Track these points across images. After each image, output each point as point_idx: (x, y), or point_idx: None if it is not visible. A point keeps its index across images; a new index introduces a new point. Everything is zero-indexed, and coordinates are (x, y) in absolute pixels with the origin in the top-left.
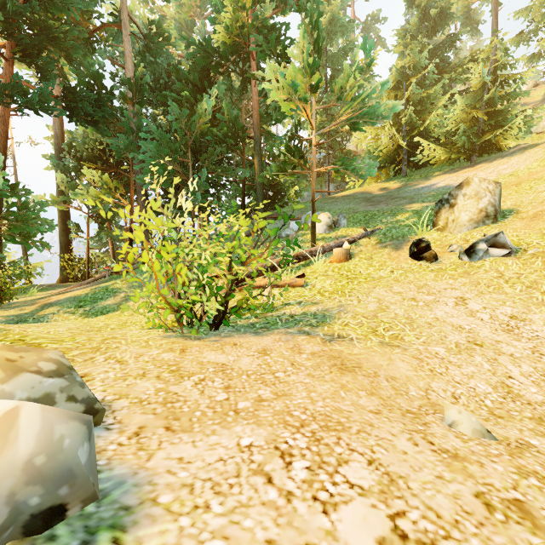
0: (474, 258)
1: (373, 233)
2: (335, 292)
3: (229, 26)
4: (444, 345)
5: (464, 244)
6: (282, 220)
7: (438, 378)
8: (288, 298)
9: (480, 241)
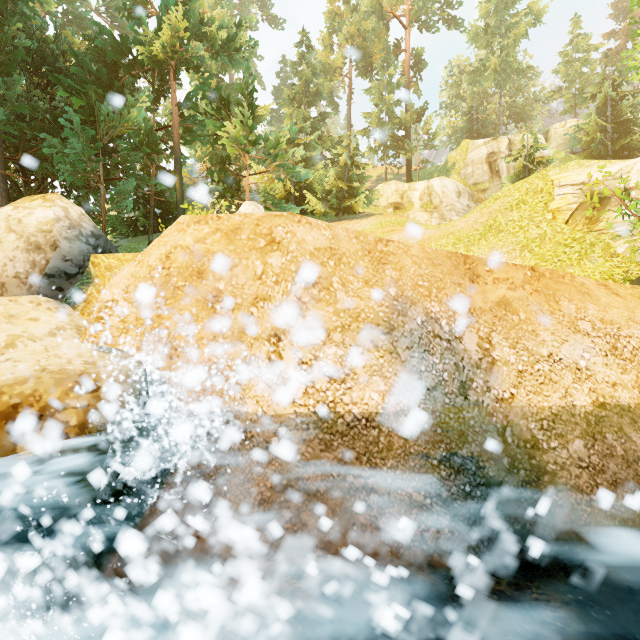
0: None
1: None
2: None
3: (163, 48)
4: None
5: None
6: None
7: None
8: None
9: None
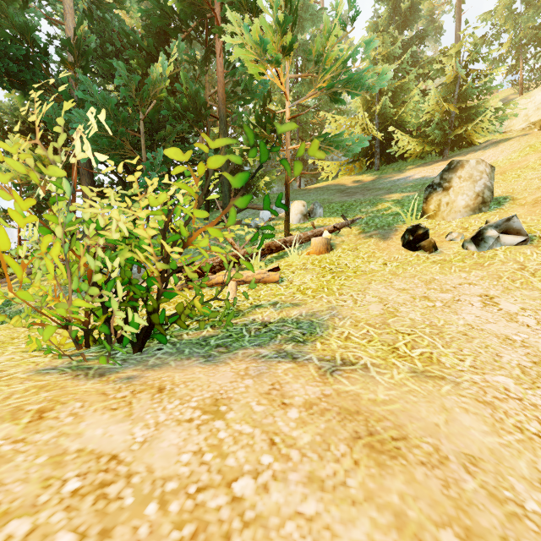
0: (483, 247)
1: (354, 223)
2: (320, 289)
3: None
4: (505, 370)
5: (464, 232)
6: (251, 211)
7: (540, 448)
8: (258, 298)
9: (488, 227)
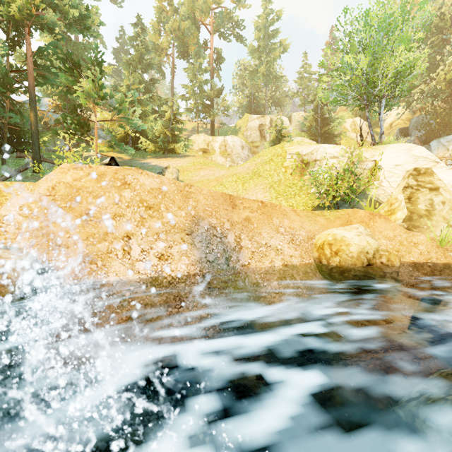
0: None
1: None
2: None
3: (20, 11)
4: None
5: None
6: (48, 164)
7: None
8: None
9: None
